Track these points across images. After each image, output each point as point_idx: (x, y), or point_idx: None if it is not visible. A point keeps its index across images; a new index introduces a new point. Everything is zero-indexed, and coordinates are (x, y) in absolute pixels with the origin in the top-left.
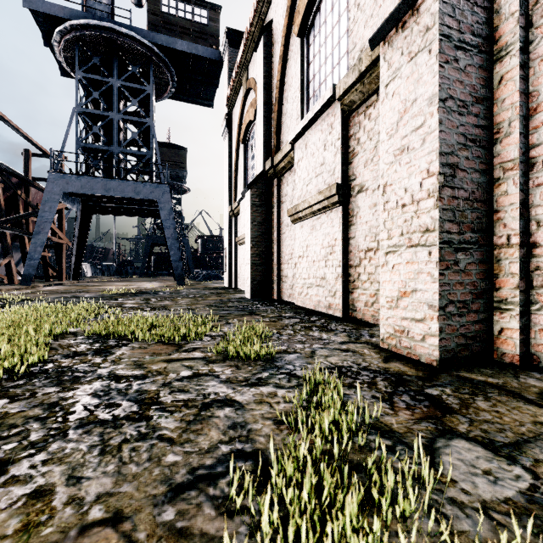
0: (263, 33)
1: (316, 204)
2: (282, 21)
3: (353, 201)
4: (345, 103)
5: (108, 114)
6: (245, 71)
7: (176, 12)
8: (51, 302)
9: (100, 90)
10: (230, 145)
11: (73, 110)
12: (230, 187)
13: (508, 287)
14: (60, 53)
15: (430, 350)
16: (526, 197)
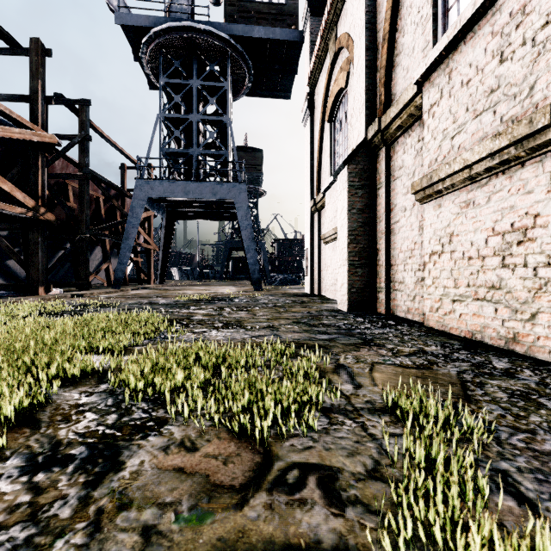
0: None
1: (480, 161)
2: None
3: None
4: None
5: (187, 116)
6: (333, 31)
7: None
8: (122, 309)
9: (181, 93)
10: (312, 129)
11: (157, 117)
12: (312, 178)
13: None
14: (147, 65)
15: None
16: None
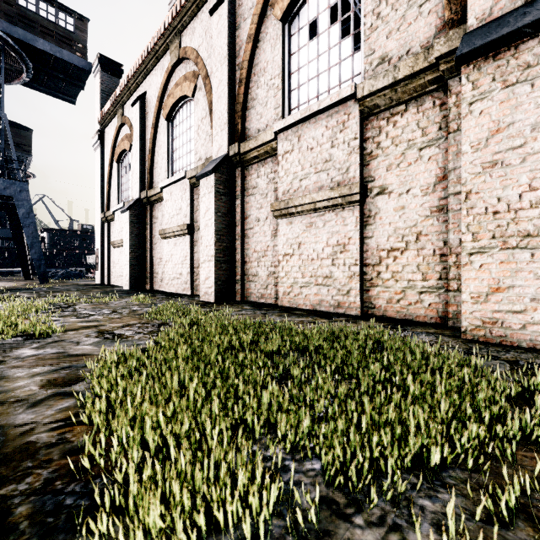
0: (139, 99)
1: (176, 232)
2: (155, 101)
3: (196, 233)
4: (192, 182)
5: None
6: (121, 108)
7: (37, 10)
8: None
9: None
10: (102, 158)
11: None
12: (102, 196)
13: (239, 275)
14: None
15: (213, 297)
16: (244, 246)
